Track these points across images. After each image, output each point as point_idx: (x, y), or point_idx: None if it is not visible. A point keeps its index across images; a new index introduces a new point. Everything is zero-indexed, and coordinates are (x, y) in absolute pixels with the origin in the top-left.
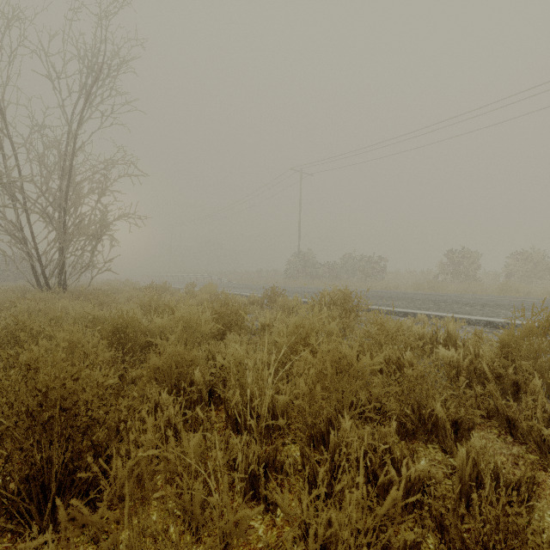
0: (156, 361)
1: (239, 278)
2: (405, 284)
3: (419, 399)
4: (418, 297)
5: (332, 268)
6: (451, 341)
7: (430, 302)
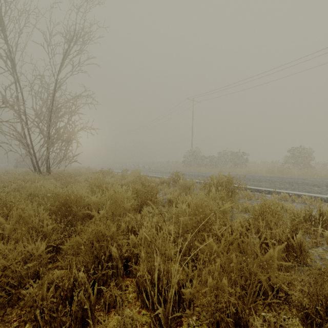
0: (79, 239)
1: (155, 165)
2: (261, 169)
3: (327, 292)
4: (275, 180)
5: (212, 160)
6: (324, 220)
7: (286, 183)
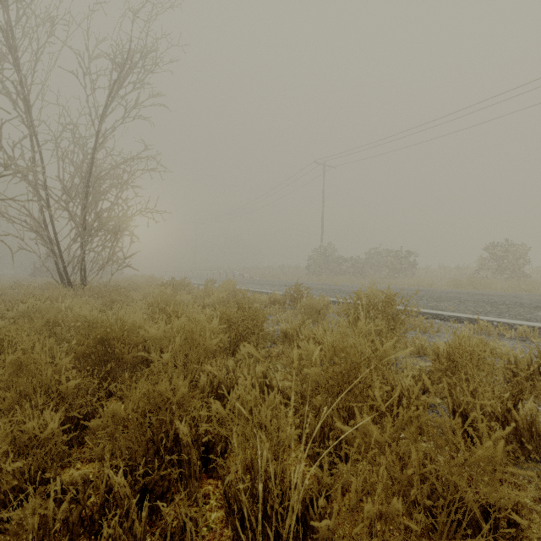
0: (119, 410)
1: (261, 273)
2: (438, 280)
3: None
4: (466, 298)
5: (357, 264)
6: None
7: (485, 303)
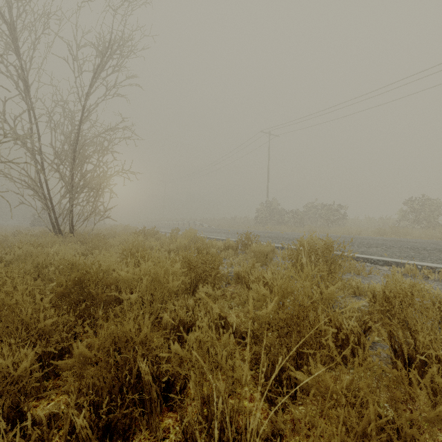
0: (85, 351)
1: (217, 223)
2: (365, 229)
3: None
4: (391, 244)
5: (296, 215)
6: None
7: (408, 249)
